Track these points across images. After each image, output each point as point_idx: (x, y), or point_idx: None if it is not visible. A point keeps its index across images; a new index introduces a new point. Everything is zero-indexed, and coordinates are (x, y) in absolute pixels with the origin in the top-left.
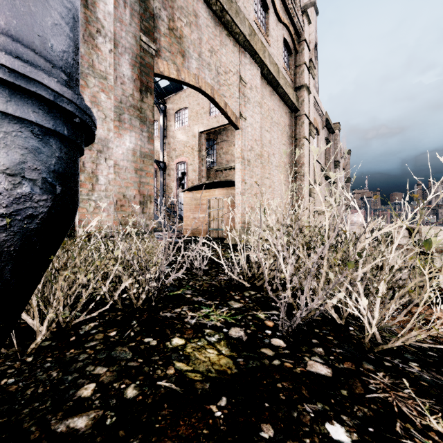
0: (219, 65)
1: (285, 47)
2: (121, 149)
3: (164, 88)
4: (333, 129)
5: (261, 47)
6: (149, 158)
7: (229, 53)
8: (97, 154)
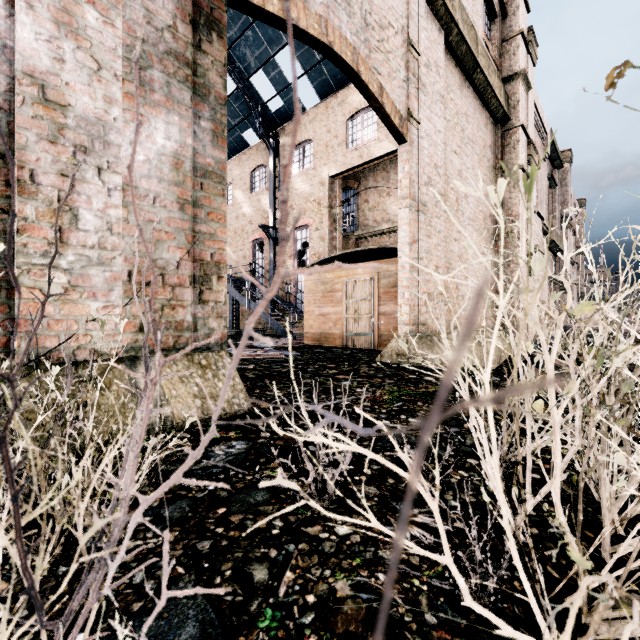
0: (369, 9)
1: (484, 5)
2: (143, 150)
3: (276, 114)
4: (561, 160)
5: None
6: (215, 179)
7: None
8: (74, 156)
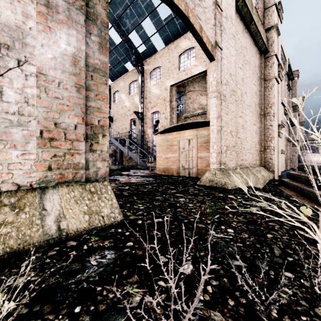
0: None
1: None
2: (51, 51)
3: (142, 53)
4: (293, 75)
5: None
6: (100, 73)
7: None
8: None
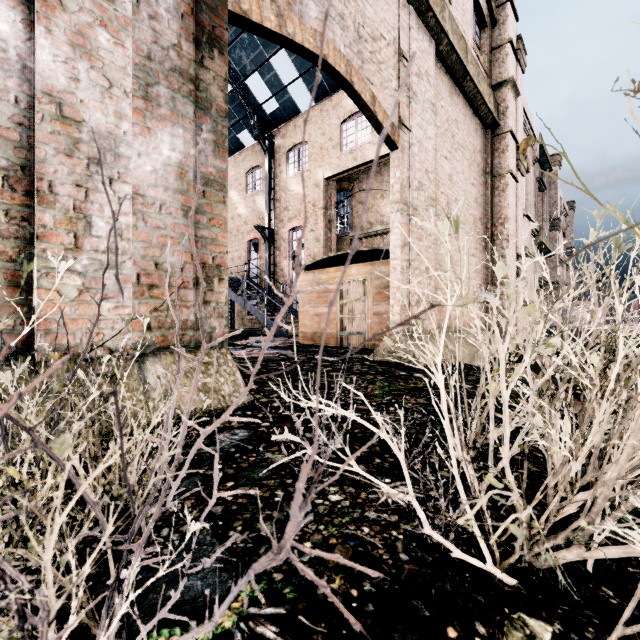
0: (362, 22)
1: (474, 14)
2: (150, 161)
3: (271, 115)
4: (550, 163)
5: None
6: (216, 187)
7: (380, 3)
8: (88, 168)
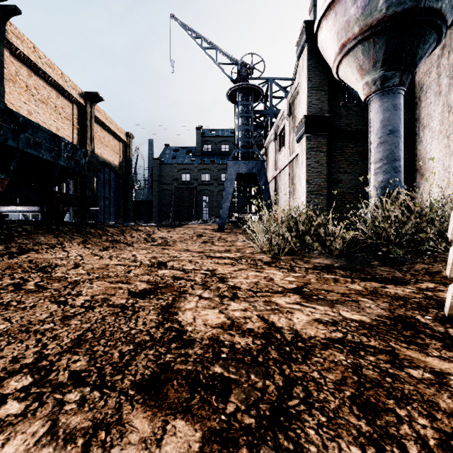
0: None
1: None
2: None
3: None
4: None
5: None
6: None
7: None
8: None
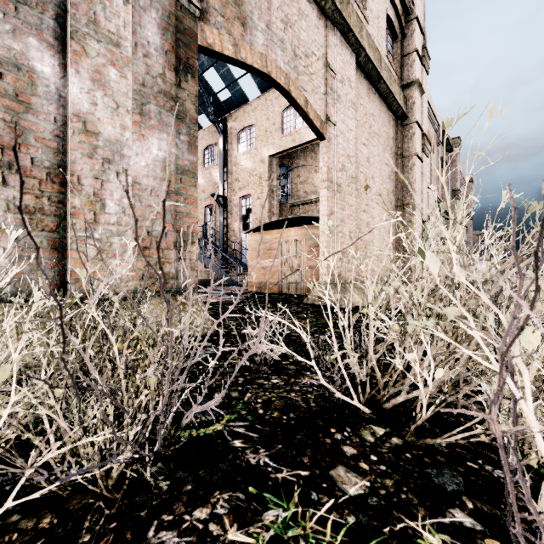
0: (297, 44)
1: (388, 29)
2: (144, 158)
3: (224, 103)
4: (451, 145)
5: (356, 22)
6: (190, 175)
7: (311, 28)
8: (103, 165)
